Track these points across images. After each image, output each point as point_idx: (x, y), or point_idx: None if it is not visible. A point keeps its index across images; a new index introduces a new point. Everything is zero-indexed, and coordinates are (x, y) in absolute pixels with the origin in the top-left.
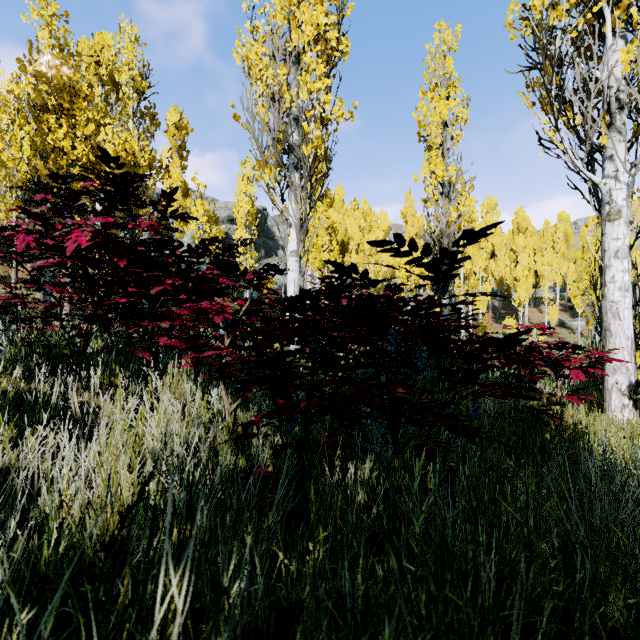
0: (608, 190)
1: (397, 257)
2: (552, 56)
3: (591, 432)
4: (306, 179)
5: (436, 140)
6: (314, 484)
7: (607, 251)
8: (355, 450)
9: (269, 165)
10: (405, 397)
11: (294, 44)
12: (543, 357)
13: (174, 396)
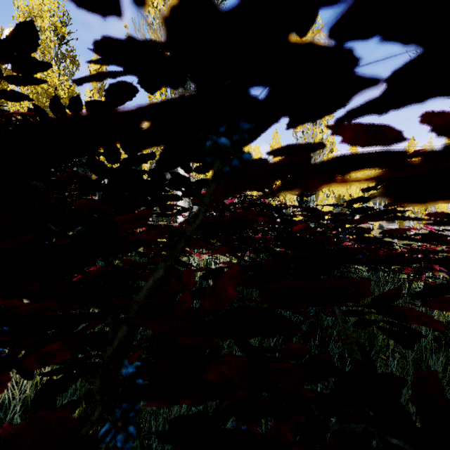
0: None
1: None
2: None
3: None
4: None
5: None
6: None
7: None
8: None
9: None
10: None
11: None
12: None
13: None
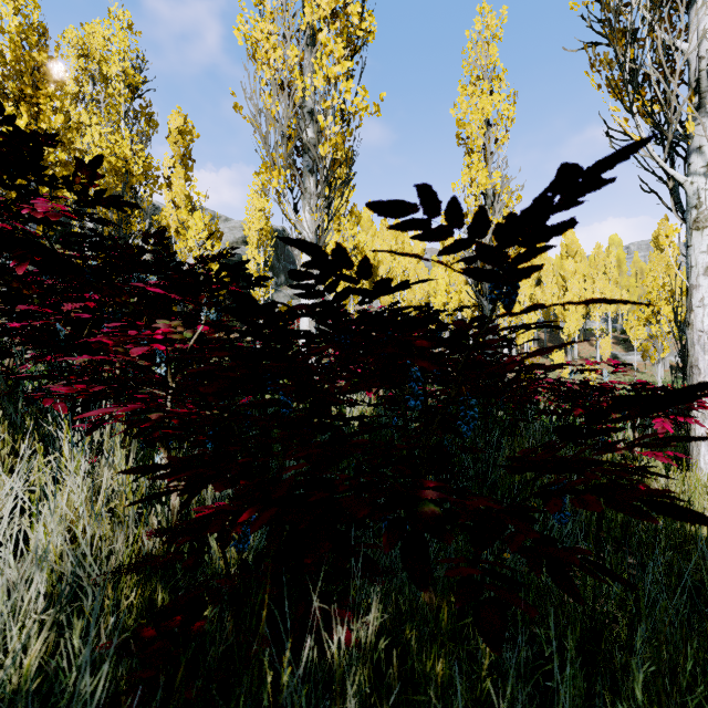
0: (695, 190)
1: (425, 240)
2: (621, 29)
3: (688, 503)
4: (323, 185)
5: (478, 142)
6: (244, 706)
7: (694, 267)
8: (354, 579)
9: (277, 166)
10: (439, 515)
11: (307, 20)
12: None
13: (80, 473)
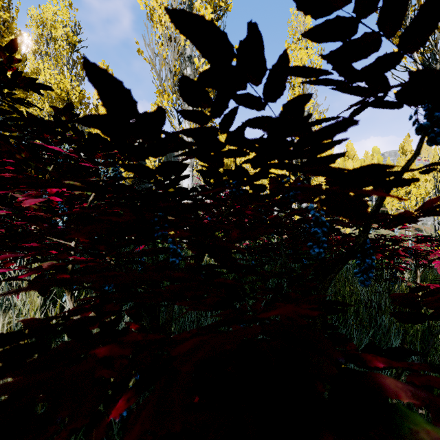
0: None
1: None
2: None
3: None
4: None
5: (298, 80)
6: None
7: None
8: None
9: (167, 92)
10: None
11: None
12: (405, 249)
13: None
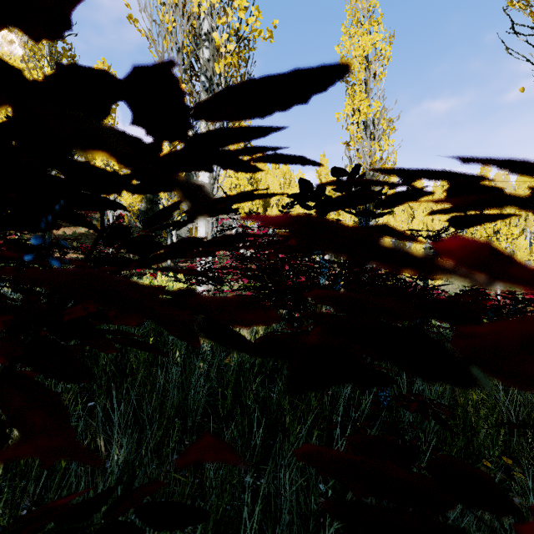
0: None
1: None
2: None
3: None
4: None
5: (359, 76)
6: None
7: None
8: None
9: None
10: None
11: None
12: None
13: None
